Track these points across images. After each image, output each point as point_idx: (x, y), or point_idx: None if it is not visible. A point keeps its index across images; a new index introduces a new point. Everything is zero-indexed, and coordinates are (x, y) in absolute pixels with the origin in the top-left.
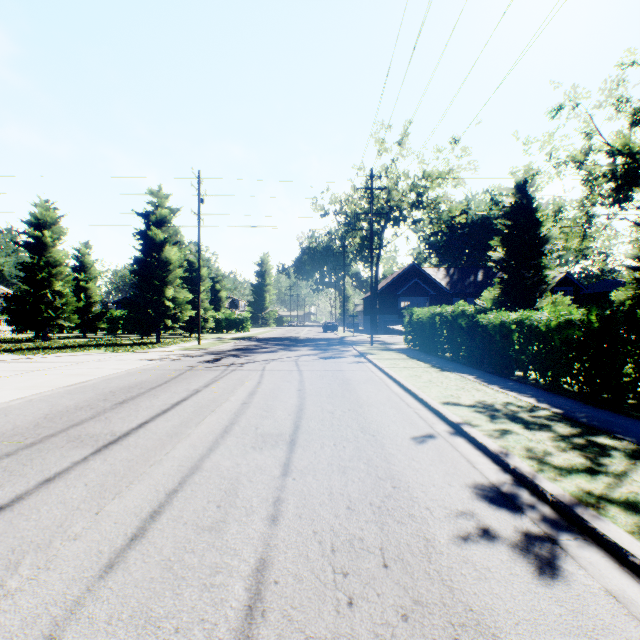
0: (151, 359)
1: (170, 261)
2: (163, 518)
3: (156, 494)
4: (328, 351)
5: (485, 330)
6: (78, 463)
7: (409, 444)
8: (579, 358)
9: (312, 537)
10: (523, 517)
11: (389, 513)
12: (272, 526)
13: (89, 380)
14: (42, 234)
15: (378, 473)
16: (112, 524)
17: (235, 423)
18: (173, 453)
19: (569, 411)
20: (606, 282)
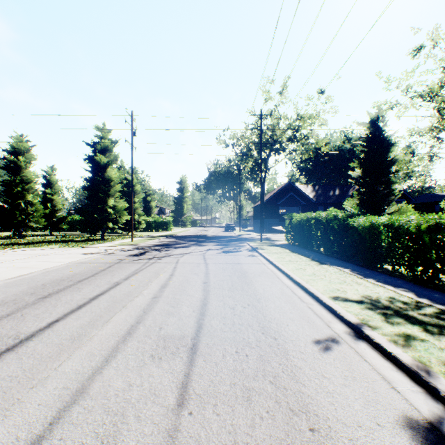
0: (91, 253)
1: (111, 179)
2: None
3: None
4: (228, 246)
5: (355, 231)
6: None
7: (313, 351)
8: None
9: None
10: None
11: None
12: None
13: (31, 273)
14: (17, 159)
15: (289, 401)
16: None
17: (141, 322)
18: (64, 366)
19: None
20: (427, 195)
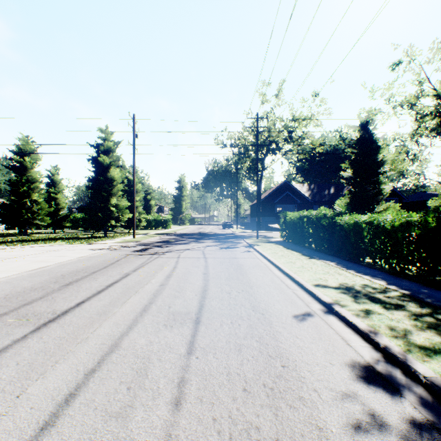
0: (98, 249)
1: (114, 179)
2: (76, 402)
3: (75, 374)
4: (226, 243)
5: (342, 228)
6: (17, 341)
7: (292, 322)
8: (417, 250)
9: (211, 426)
10: (403, 400)
11: (281, 396)
12: (175, 412)
13: (48, 265)
14: (23, 160)
15: (269, 351)
16: (28, 410)
17: (153, 302)
18: (98, 331)
19: (414, 292)
20: (420, 194)
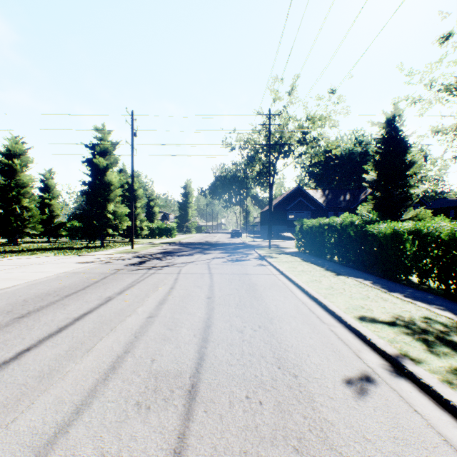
0: (86, 262)
1: (111, 183)
2: None
3: None
4: (235, 254)
5: (375, 238)
6: None
7: (346, 396)
8: None
9: None
10: None
11: None
12: None
13: (15, 285)
14: (13, 162)
15: None
16: None
17: (130, 351)
18: (20, 422)
19: None
20: (441, 200)
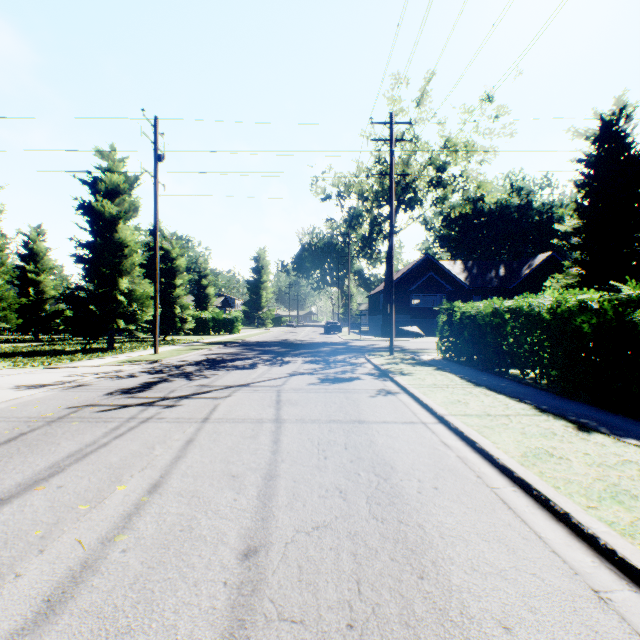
0: (36, 385)
1: (125, 243)
2: None
3: None
4: (332, 365)
5: None
6: None
7: None
8: None
9: None
10: None
11: None
12: None
13: None
14: None
15: None
16: None
17: None
18: None
19: None
20: None
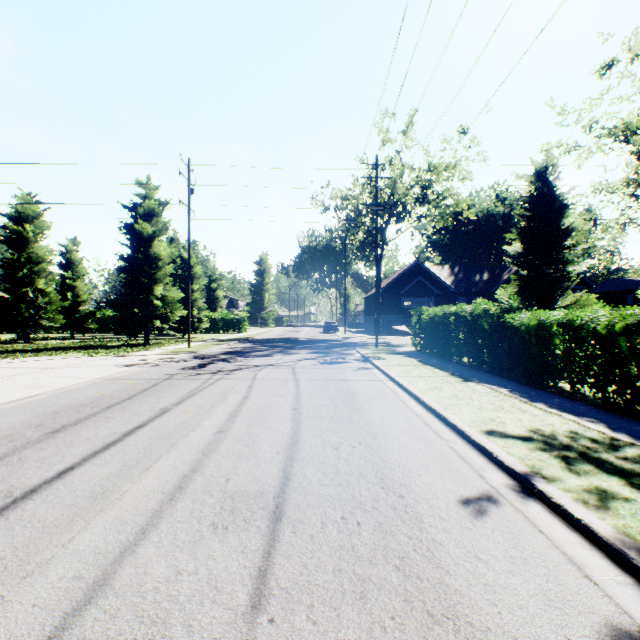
0: (128, 365)
1: (159, 257)
2: None
3: None
4: (329, 354)
5: (515, 332)
6: None
7: (460, 516)
8: None
9: None
10: None
11: None
12: None
13: (38, 394)
14: (23, 228)
15: (426, 600)
16: None
17: (198, 469)
18: (78, 541)
19: None
20: (615, 281)
